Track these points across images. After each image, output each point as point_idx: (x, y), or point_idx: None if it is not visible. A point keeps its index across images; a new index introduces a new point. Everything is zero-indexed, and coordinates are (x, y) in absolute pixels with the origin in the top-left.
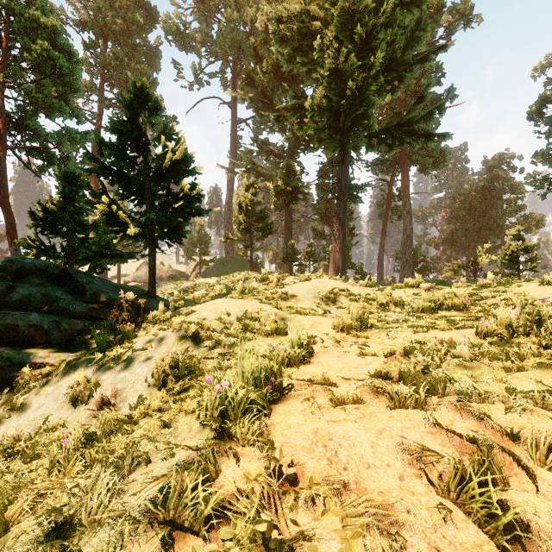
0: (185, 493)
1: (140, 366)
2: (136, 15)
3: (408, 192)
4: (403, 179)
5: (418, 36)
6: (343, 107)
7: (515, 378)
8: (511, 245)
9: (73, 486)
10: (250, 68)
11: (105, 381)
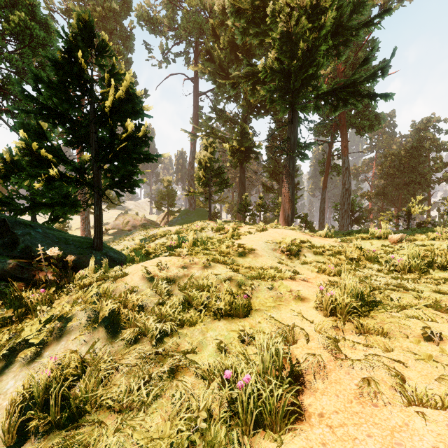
0: None
1: (16, 374)
2: (113, 4)
3: (347, 151)
4: (342, 140)
5: (364, 1)
6: (294, 68)
7: None
8: None
9: None
10: (209, 45)
11: None
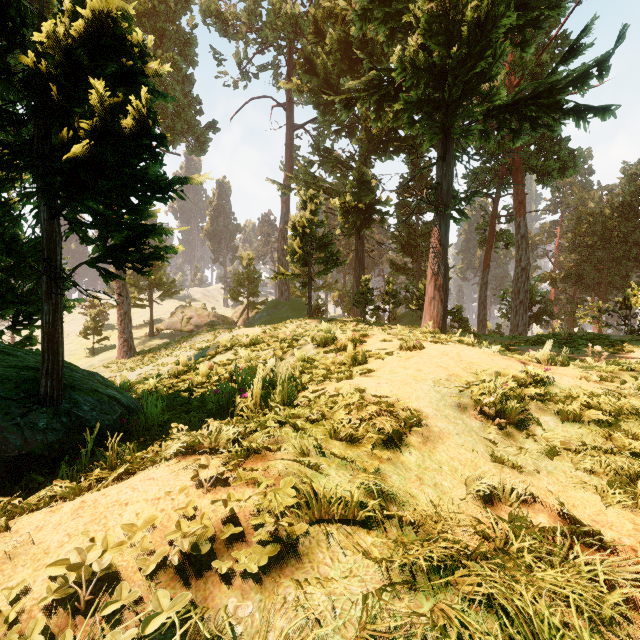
0: None
1: None
2: None
3: (523, 210)
4: (516, 192)
5: None
6: (452, 62)
7: None
8: None
9: None
10: (309, 48)
11: None
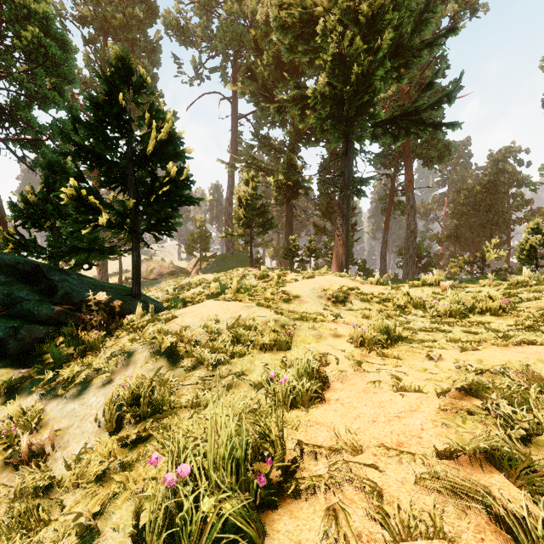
0: None
1: (95, 393)
2: (136, 10)
3: (412, 187)
4: (406, 173)
5: (427, 19)
6: (347, 94)
7: None
8: (529, 239)
9: None
10: (250, 61)
11: (48, 415)
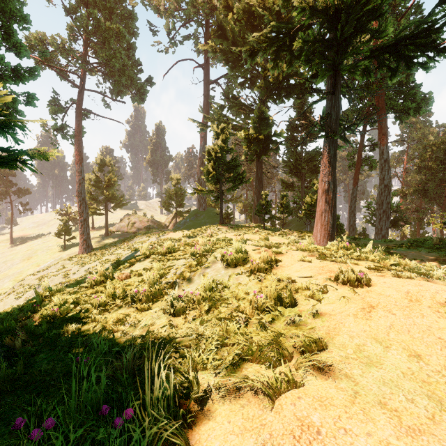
0: None
1: None
2: None
3: (386, 140)
4: (380, 127)
5: None
6: (346, 1)
7: None
8: None
9: None
10: (221, 18)
11: None
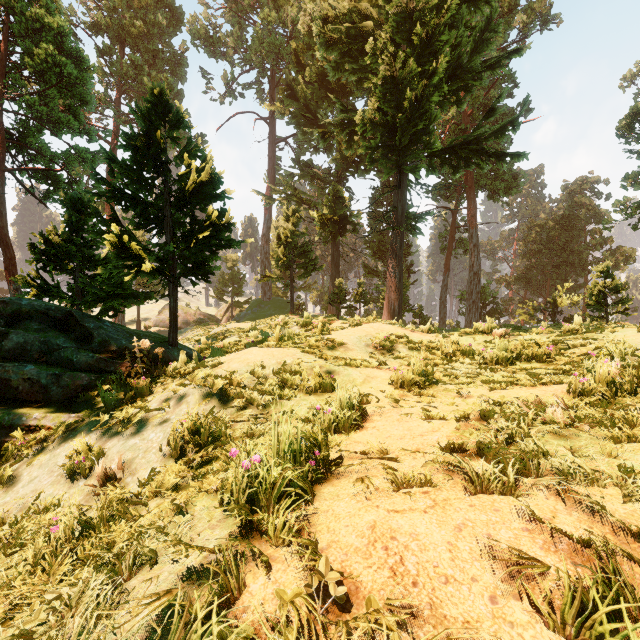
0: (194, 624)
1: (154, 430)
2: (158, 17)
3: (475, 222)
4: (469, 207)
5: (488, 38)
6: (400, 121)
7: (627, 451)
8: (598, 283)
9: (54, 598)
10: (291, 77)
11: (111, 449)
